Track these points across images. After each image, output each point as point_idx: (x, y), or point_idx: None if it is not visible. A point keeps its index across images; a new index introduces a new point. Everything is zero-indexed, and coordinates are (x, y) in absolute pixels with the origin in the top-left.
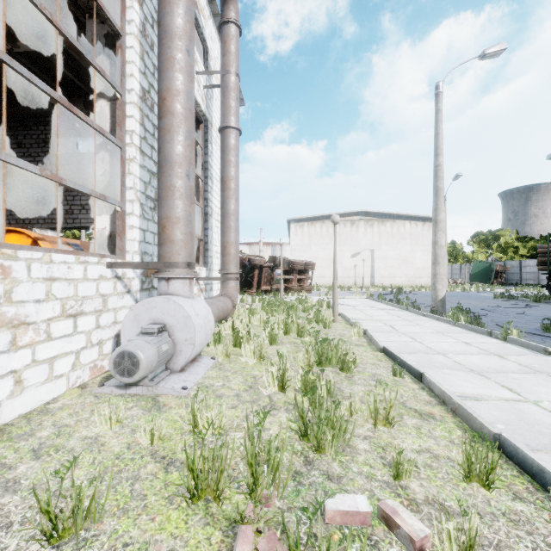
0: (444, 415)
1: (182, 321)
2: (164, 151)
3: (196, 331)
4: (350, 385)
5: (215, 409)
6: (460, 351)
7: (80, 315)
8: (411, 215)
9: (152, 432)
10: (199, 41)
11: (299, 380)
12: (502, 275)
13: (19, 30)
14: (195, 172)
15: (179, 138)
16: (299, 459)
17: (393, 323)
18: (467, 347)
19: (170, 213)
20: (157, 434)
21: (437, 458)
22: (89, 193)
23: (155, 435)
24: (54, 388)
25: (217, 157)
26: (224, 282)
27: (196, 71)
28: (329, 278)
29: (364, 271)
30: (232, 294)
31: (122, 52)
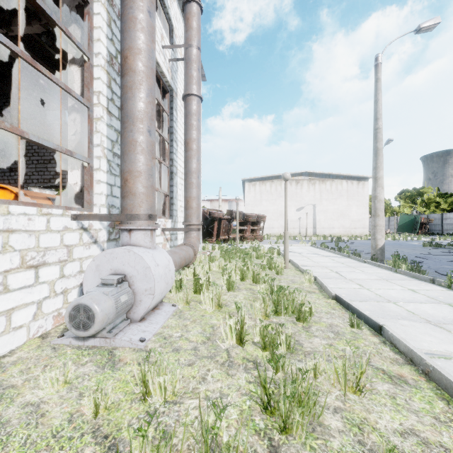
0: (417, 378)
1: (141, 272)
2: (126, 107)
3: (156, 281)
4: (309, 337)
5: (168, 373)
6: (409, 299)
7: (42, 266)
8: (347, 175)
9: (98, 401)
10: (165, 20)
11: (257, 333)
12: (426, 226)
13: (12, 16)
14: (162, 135)
15: (140, 95)
16: (262, 443)
17: (339, 269)
18: (415, 295)
19: (132, 167)
20: (102, 403)
21: (428, 445)
22: (55, 148)
23: (100, 404)
24: (12, 340)
25: (181, 124)
26: (187, 233)
27: (162, 45)
28: (277, 229)
29: (307, 223)
30: (194, 243)
31: (90, 17)
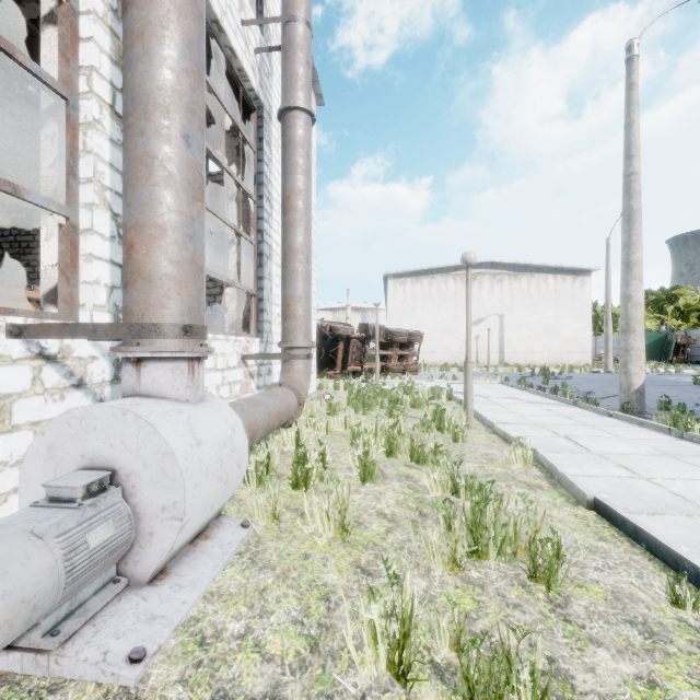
0: None
1: (153, 463)
2: (130, 79)
3: (189, 485)
4: (578, 645)
5: None
6: None
7: None
8: (556, 267)
9: None
10: None
11: (442, 636)
12: (685, 349)
13: None
14: (242, 186)
15: (163, 51)
16: None
17: (568, 431)
18: None
19: (144, 217)
20: None
21: None
22: None
23: None
24: None
25: (279, 170)
26: (286, 363)
27: (241, 18)
28: (441, 354)
29: (490, 344)
30: (299, 381)
31: None
